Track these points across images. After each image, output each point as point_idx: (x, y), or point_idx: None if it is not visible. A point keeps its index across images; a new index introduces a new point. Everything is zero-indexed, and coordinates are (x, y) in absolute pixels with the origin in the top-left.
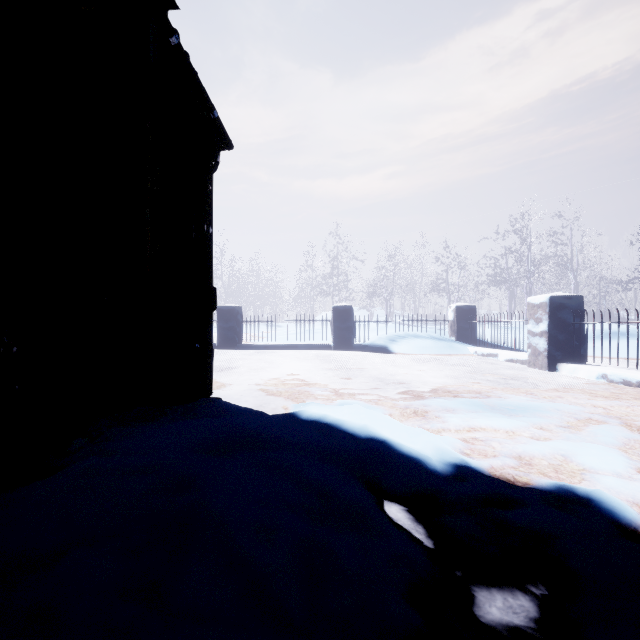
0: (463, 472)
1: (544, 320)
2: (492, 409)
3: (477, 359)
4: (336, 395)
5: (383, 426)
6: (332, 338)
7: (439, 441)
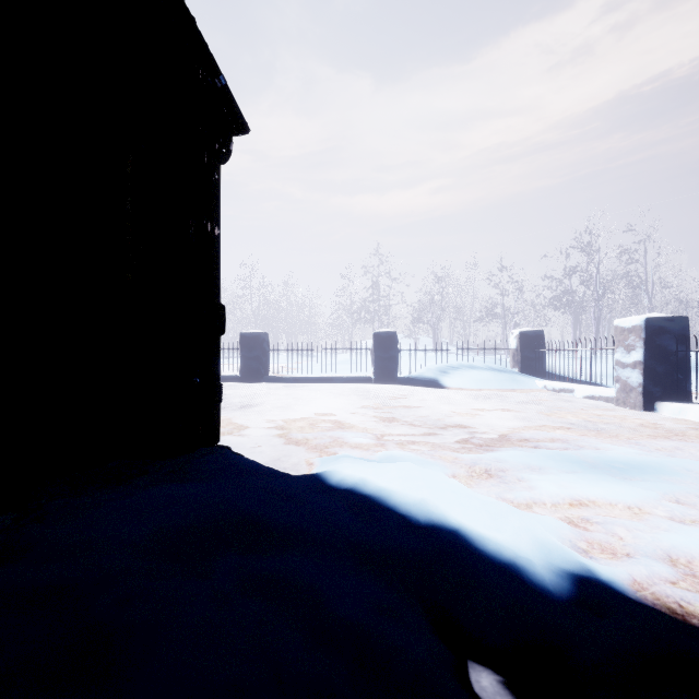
0: (593, 595)
1: (638, 348)
2: (594, 468)
3: (548, 395)
4: (378, 444)
5: (450, 503)
6: (373, 369)
7: (539, 530)
